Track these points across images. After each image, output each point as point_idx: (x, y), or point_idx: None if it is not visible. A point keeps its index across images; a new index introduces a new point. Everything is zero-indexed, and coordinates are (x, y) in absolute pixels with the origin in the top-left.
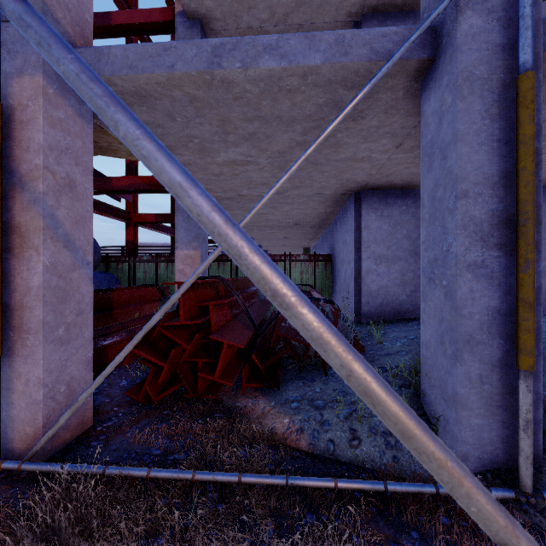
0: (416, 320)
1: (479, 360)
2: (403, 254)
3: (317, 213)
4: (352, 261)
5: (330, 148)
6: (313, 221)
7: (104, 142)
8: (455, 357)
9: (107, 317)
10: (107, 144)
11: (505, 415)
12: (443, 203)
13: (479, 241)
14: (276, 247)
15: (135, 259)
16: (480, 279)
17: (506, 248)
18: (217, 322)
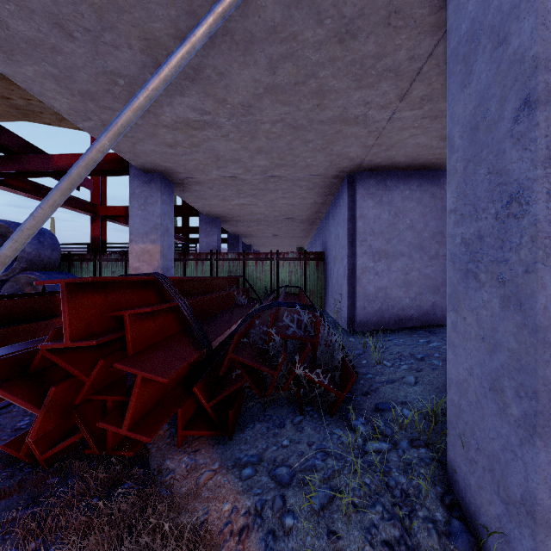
0: (423, 329)
1: None
2: (406, 249)
3: (307, 204)
4: (345, 257)
5: (311, 100)
6: (303, 214)
7: (19, 99)
8: (533, 426)
9: (45, 326)
10: (25, 102)
11: None
12: (498, 128)
13: None
14: (268, 247)
15: (101, 258)
16: None
17: None
18: (143, 340)
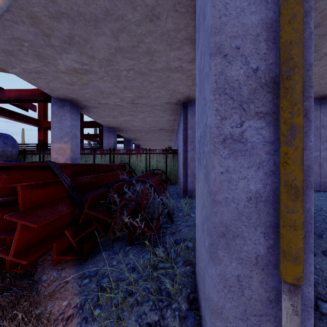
0: None
1: (236, 258)
2: None
3: (165, 120)
4: (182, 152)
5: (146, 57)
6: (165, 127)
7: None
8: (210, 253)
9: None
10: None
11: (268, 326)
12: (204, 71)
13: (237, 108)
14: (151, 146)
15: (44, 152)
16: (238, 156)
17: (269, 117)
18: (33, 201)
